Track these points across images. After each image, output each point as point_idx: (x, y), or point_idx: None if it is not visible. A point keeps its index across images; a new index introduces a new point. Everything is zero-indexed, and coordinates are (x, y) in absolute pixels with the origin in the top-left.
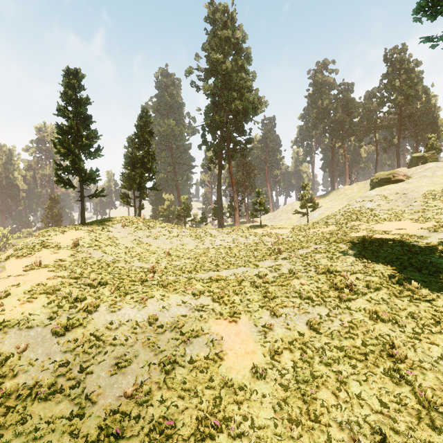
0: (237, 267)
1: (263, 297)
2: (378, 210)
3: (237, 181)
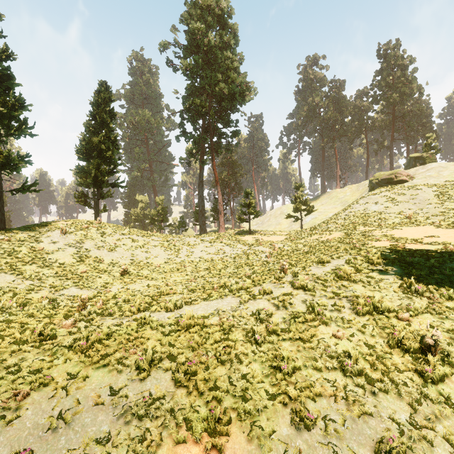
0: (223, 296)
1: (271, 368)
2: (387, 213)
3: (222, 181)
